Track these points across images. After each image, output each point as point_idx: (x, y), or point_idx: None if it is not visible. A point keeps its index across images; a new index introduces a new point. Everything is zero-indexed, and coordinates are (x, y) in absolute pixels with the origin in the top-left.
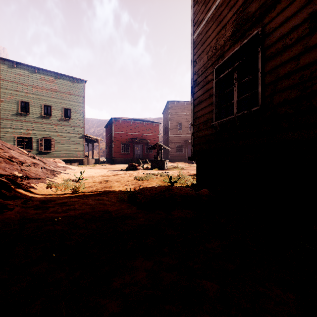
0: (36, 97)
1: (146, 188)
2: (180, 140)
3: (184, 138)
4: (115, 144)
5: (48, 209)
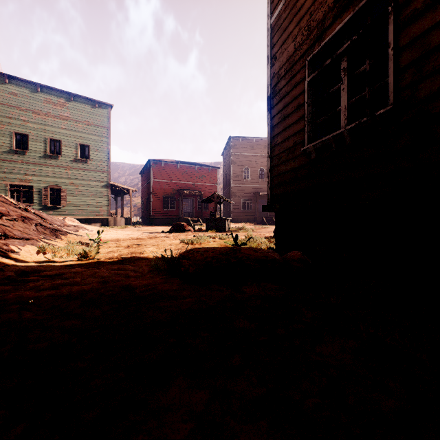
0: (38, 127)
1: (197, 250)
2: (247, 193)
3: (253, 190)
4: (154, 197)
5: (26, 285)
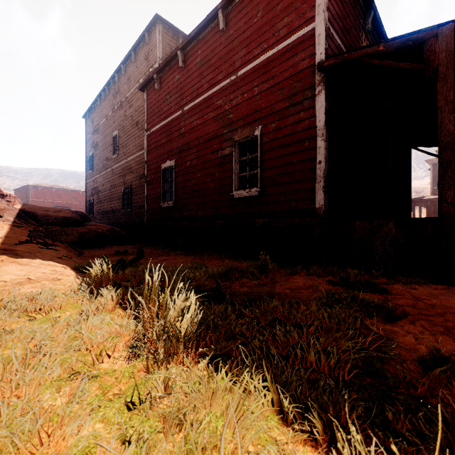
0: None
1: None
2: None
3: None
4: None
5: None
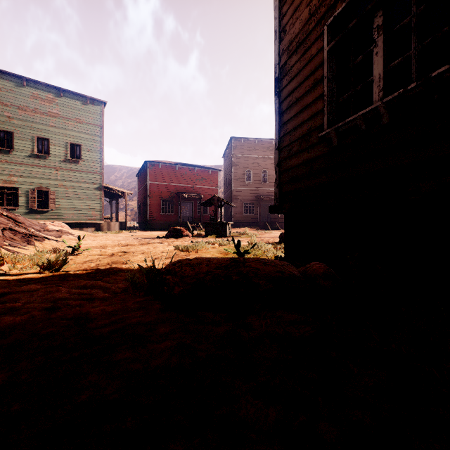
0: (24, 124)
1: (186, 262)
2: (249, 196)
3: (256, 193)
4: (151, 200)
5: None
